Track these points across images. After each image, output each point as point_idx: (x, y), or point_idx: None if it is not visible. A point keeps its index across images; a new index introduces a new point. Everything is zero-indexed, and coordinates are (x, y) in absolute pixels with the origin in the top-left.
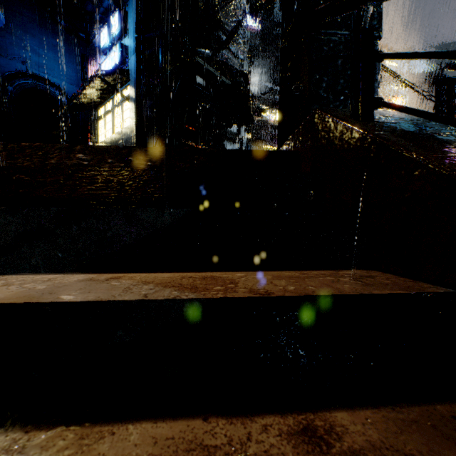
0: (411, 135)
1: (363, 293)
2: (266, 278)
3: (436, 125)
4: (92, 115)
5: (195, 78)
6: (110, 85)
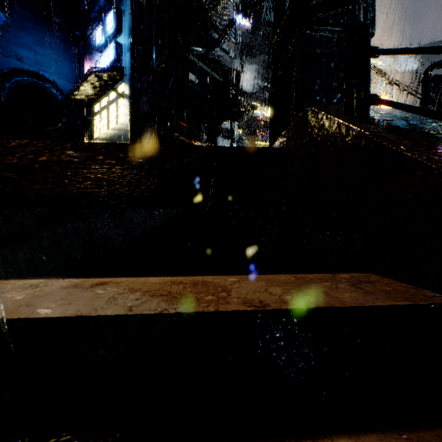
0: (409, 133)
1: (365, 304)
2: (260, 283)
3: (432, 123)
4: (88, 111)
5: (188, 75)
6: (105, 82)
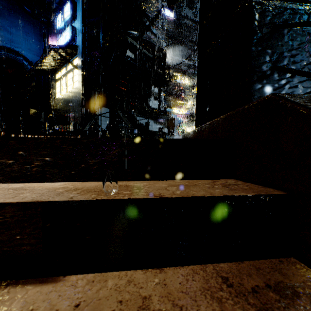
0: None
1: None
2: None
3: None
4: (51, 78)
5: (126, 52)
6: (62, 57)
